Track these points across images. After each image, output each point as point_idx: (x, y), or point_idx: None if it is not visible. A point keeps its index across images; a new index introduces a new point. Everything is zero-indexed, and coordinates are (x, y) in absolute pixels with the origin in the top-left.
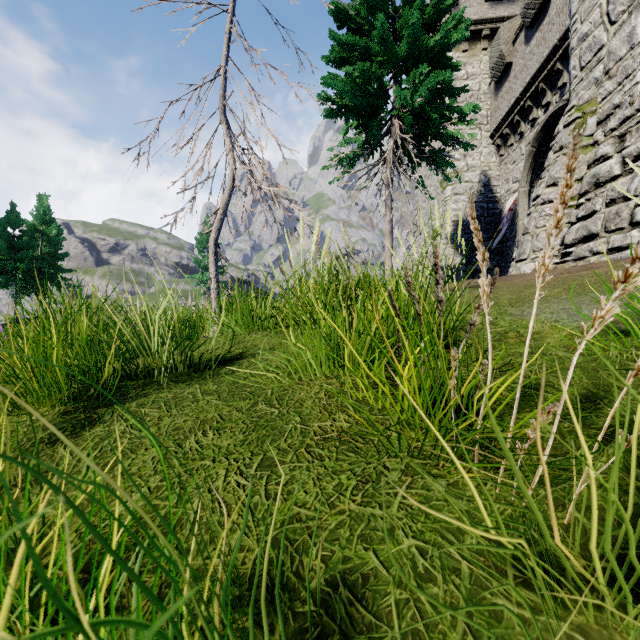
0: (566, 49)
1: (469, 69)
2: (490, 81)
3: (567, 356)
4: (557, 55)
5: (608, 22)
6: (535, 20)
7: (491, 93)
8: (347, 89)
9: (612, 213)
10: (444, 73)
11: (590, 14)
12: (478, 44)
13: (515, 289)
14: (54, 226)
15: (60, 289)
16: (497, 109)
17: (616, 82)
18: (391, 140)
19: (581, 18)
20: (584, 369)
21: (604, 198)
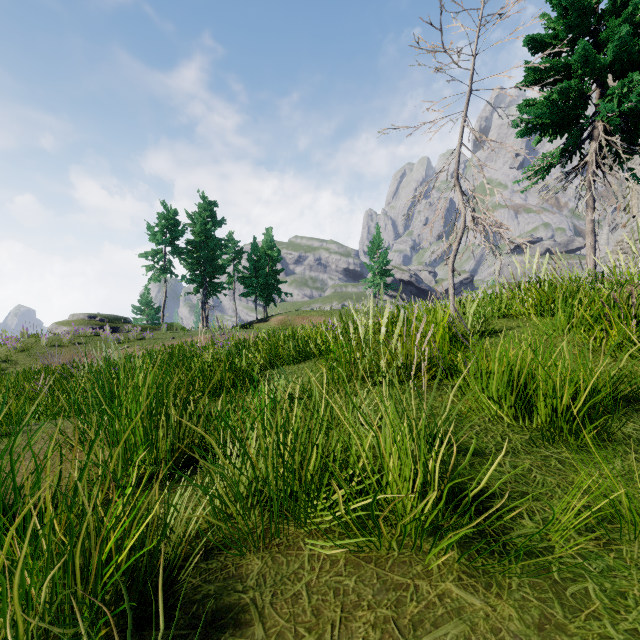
0: None
1: None
2: None
3: None
4: None
5: None
6: None
7: None
8: (544, 111)
9: None
10: None
11: None
12: None
13: None
14: (276, 250)
15: (279, 296)
16: None
17: None
18: (593, 143)
19: None
20: None
21: None
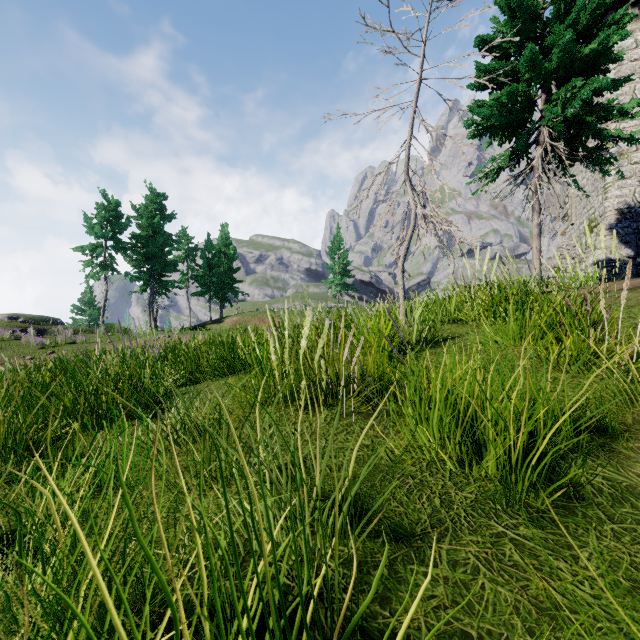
0: None
1: (639, 36)
2: None
3: None
4: None
5: None
6: None
7: None
8: (493, 113)
9: None
10: (601, 80)
11: None
12: None
13: None
14: (232, 248)
15: (235, 296)
16: None
17: None
18: (539, 148)
19: None
20: None
21: None
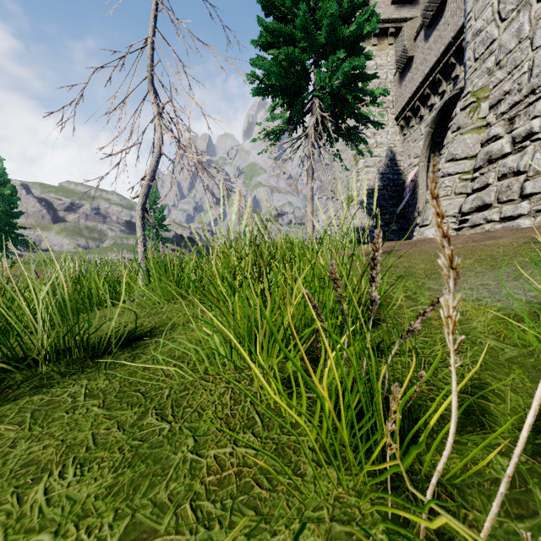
0: (459, 46)
1: (378, 61)
2: (395, 71)
3: (499, 346)
4: (451, 51)
5: (499, 19)
6: (433, 21)
7: (396, 82)
8: (273, 70)
9: (504, 186)
10: (358, 59)
11: (483, 12)
12: (385, 40)
13: (427, 257)
14: (8, 187)
15: (14, 244)
16: (401, 95)
17: (506, 72)
18: (312, 117)
19: (475, 16)
20: (523, 366)
21: (496, 173)
